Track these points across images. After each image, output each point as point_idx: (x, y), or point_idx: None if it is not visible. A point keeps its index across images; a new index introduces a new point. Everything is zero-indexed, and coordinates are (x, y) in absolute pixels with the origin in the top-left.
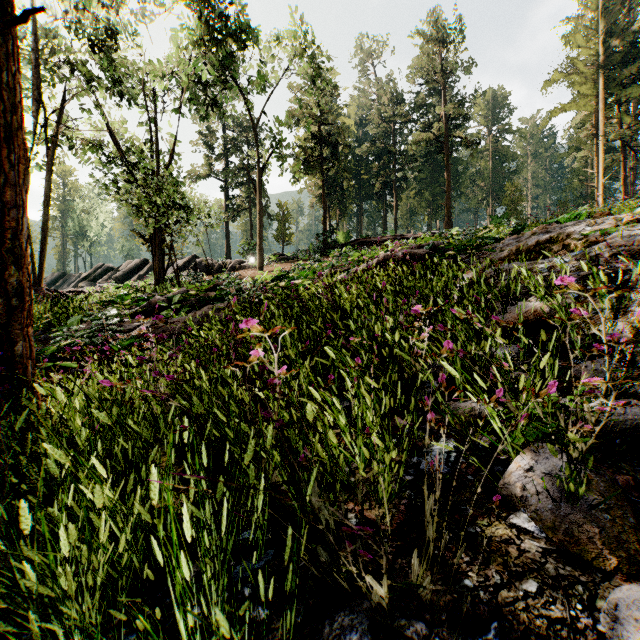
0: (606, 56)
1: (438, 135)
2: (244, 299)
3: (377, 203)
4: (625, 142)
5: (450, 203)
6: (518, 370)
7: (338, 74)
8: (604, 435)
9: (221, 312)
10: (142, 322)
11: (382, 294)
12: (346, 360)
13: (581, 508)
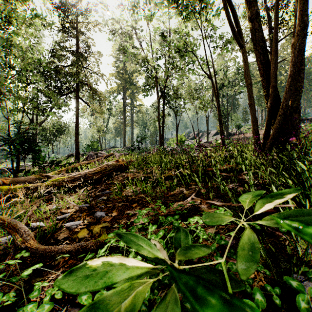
0: None
1: None
2: None
3: None
4: None
5: None
6: None
7: None
8: None
9: None
10: None
11: None
12: None
13: None
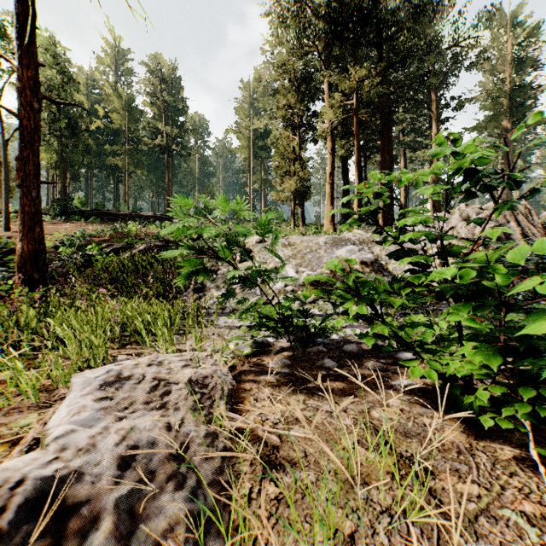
0: (254, 130)
1: (162, 143)
2: (73, 262)
3: (109, 175)
4: (261, 179)
5: (170, 190)
6: (189, 283)
7: (69, 50)
8: (197, 289)
9: (61, 269)
10: (13, 274)
11: (152, 264)
12: (148, 283)
13: (191, 294)
